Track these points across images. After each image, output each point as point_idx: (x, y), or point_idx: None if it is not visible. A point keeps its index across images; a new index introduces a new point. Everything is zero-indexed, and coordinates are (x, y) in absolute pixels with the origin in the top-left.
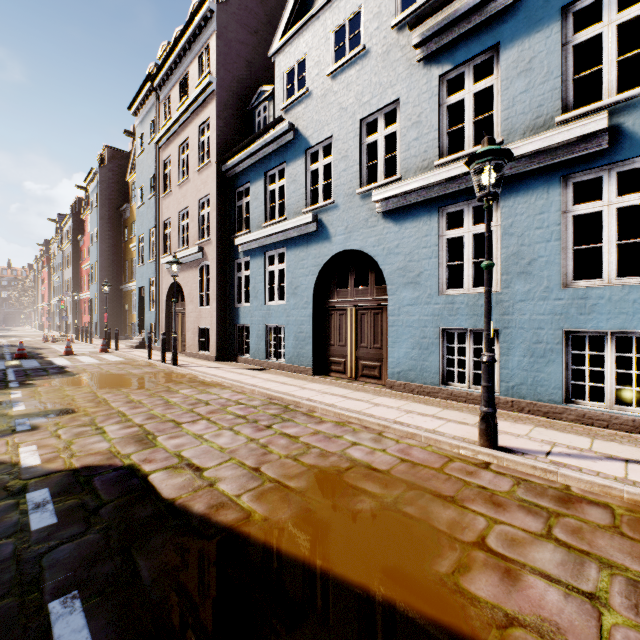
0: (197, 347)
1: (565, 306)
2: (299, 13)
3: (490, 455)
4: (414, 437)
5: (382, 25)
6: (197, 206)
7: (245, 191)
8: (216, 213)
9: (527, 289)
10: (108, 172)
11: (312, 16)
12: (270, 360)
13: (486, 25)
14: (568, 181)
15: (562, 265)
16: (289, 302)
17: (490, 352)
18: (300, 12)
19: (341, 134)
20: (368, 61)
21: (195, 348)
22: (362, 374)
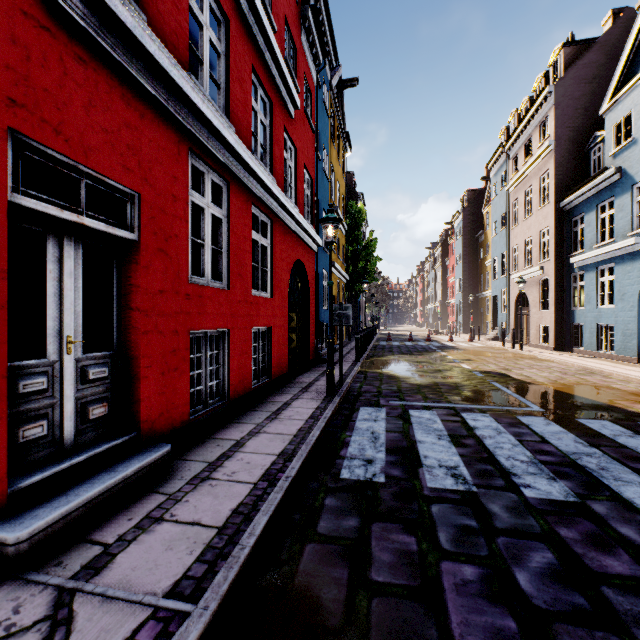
0: (538, 340)
1: None
2: (627, 75)
3: None
4: None
5: None
6: (538, 236)
7: (579, 219)
8: (553, 240)
9: None
10: (468, 210)
11: (636, 81)
12: (600, 351)
13: None
14: None
15: None
16: (616, 306)
17: None
18: (627, 74)
19: None
20: None
21: (537, 341)
22: None
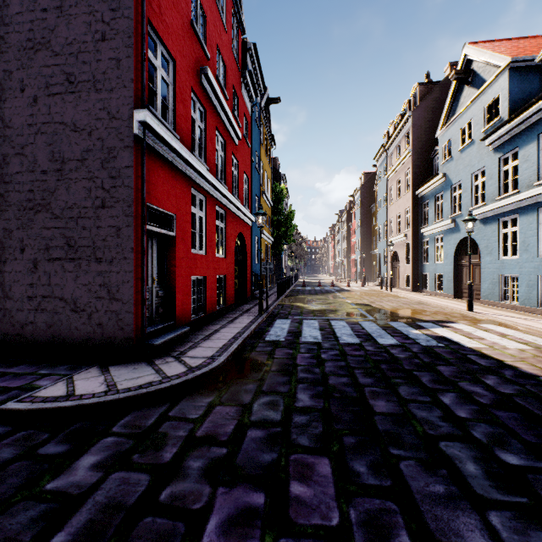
0: (404, 285)
1: (538, 265)
2: (449, 115)
3: (465, 312)
4: (452, 309)
5: (479, 130)
6: (404, 213)
7: (426, 204)
8: (412, 217)
9: (526, 257)
10: (364, 187)
11: (452, 121)
12: (436, 291)
13: (514, 138)
14: (540, 210)
15: (539, 247)
16: (444, 262)
17: (469, 281)
18: (449, 114)
19: (464, 180)
20: (473, 146)
21: (403, 285)
22: (475, 298)
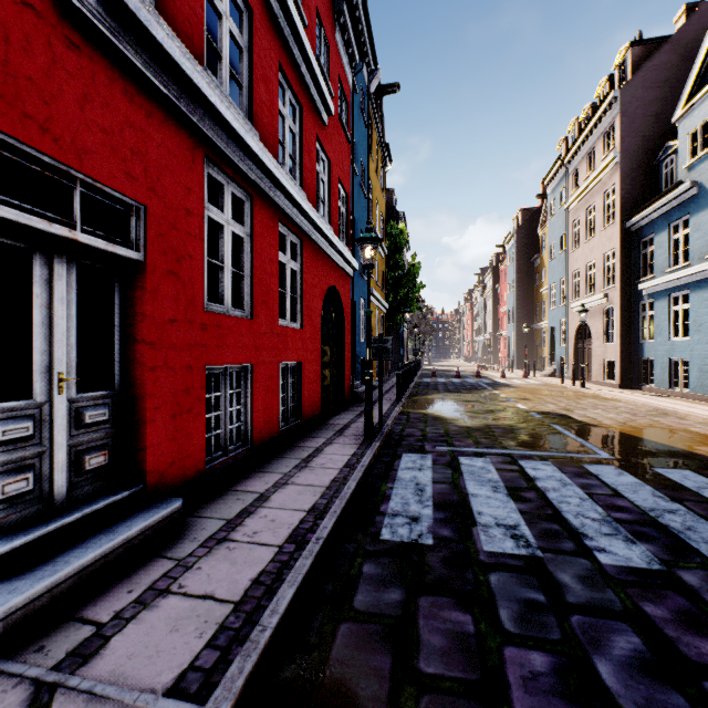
0: (602, 377)
1: None
2: (704, 77)
3: None
4: None
5: None
6: (602, 259)
7: (649, 241)
8: (619, 264)
9: None
10: (521, 231)
11: None
12: (673, 389)
13: None
14: None
15: None
16: (692, 338)
17: None
18: (705, 76)
19: None
20: None
21: (600, 377)
22: None
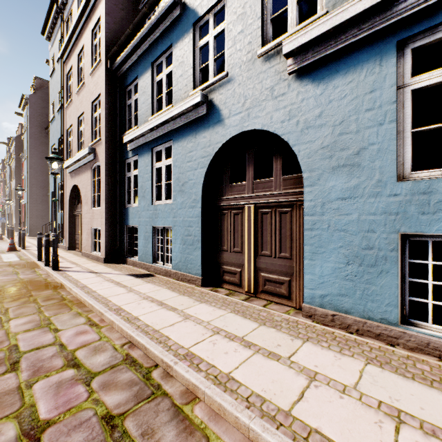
0: (90, 247)
1: None
2: None
3: None
4: None
5: None
6: (90, 109)
7: (134, 88)
8: (105, 112)
9: None
10: (37, 98)
11: None
12: (157, 264)
13: None
14: None
15: None
16: (176, 201)
17: None
18: None
19: None
20: None
21: (89, 248)
22: (263, 289)
